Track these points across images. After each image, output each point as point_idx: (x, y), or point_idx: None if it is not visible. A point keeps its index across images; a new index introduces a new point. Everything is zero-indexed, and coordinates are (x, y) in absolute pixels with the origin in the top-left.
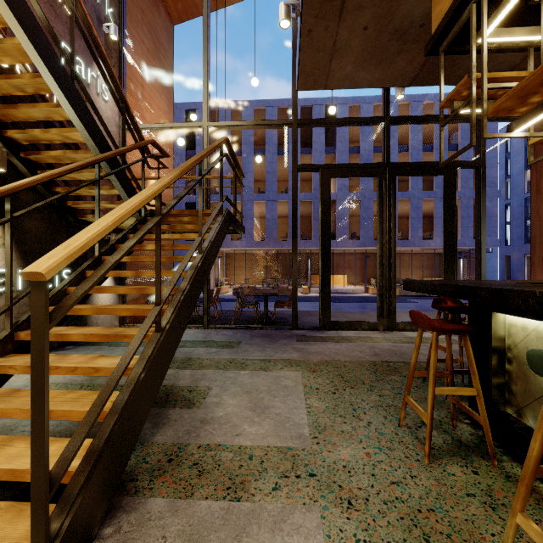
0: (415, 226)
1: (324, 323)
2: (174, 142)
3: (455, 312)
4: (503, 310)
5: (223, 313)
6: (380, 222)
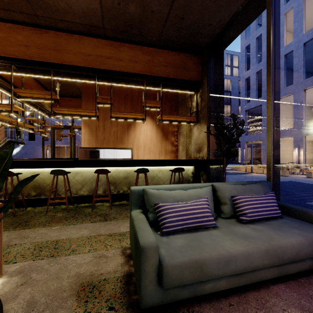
0: None
1: None
2: None
3: None
4: None
5: None
6: (70, 142)
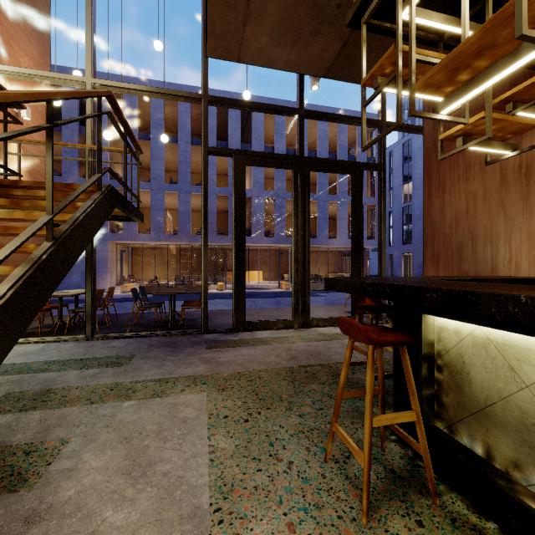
0: (322, 226)
1: (238, 324)
2: (63, 113)
3: (375, 312)
4: (436, 312)
5: (119, 317)
6: (295, 217)
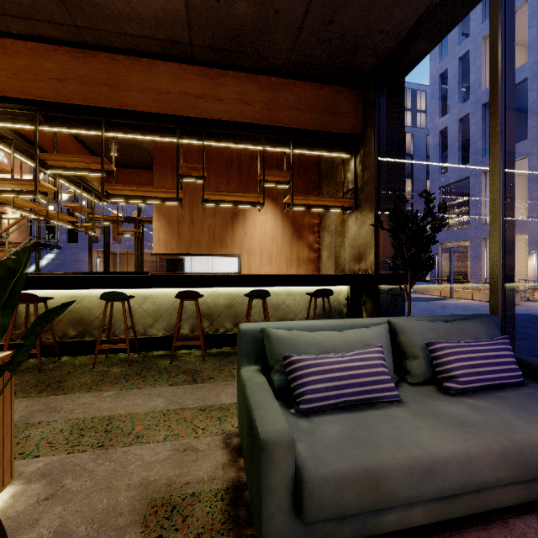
0: None
1: None
2: None
3: None
4: None
5: None
6: (135, 245)
